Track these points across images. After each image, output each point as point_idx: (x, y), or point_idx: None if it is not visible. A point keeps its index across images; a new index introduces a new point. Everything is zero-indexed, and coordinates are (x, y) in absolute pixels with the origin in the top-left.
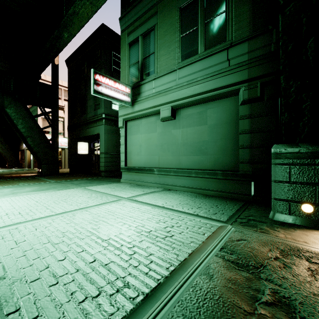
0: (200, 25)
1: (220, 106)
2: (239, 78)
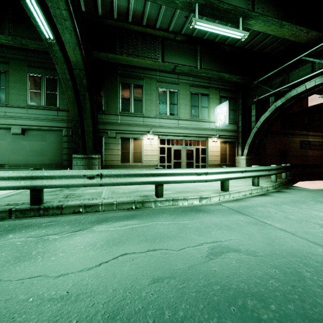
0: (42, 91)
1: (54, 134)
2: (63, 125)
